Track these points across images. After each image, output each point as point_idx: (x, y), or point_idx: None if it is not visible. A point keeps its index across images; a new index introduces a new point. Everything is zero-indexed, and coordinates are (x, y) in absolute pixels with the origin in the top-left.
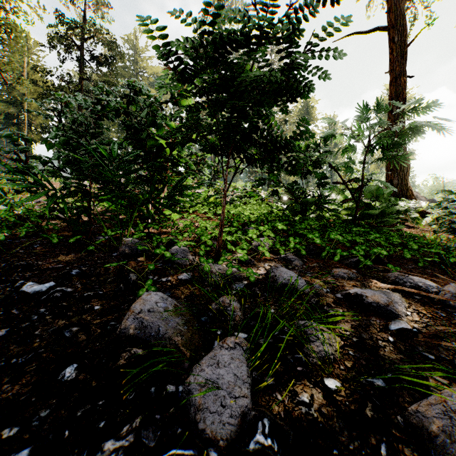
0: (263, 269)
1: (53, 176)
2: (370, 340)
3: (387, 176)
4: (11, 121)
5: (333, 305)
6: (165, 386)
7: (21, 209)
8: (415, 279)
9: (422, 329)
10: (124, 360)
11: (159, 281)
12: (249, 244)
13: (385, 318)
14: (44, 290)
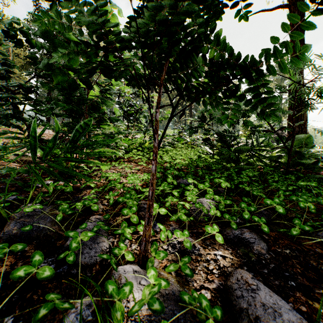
0: (216, 270)
1: None
2: None
3: (289, 124)
4: None
5: None
6: None
7: None
8: None
9: None
10: None
11: None
12: (187, 211)
13: None
14: None
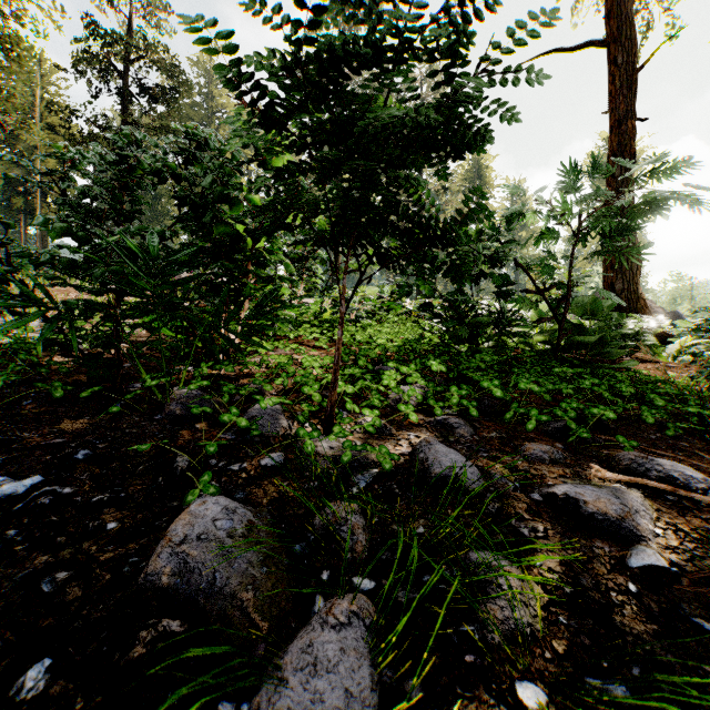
0: (406, 444)
1: (56, 285)
2: (596, 590)
3: (605, 277)
4: (14, 189)
5: (527, 516)
6: (216, 704)
7: (12, 335)
8: (665, 465)
9: (686, 565)
10: (143, 647)
11: (228, 471)
12: (383, 398)
13: (618, 543)
14: (22, 492)
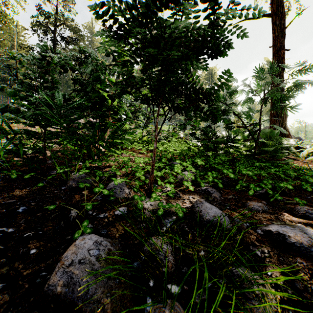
0: (188, 202)
1: (14, 122)
2: (306, 292)
3: (271, 121)
4: (5, 82)
5: (257, 243)
6: None
7: None
8: None
9: None
10: None
11: (97, 217)
12: (175, 178)
13: (309, 260)
14: None
